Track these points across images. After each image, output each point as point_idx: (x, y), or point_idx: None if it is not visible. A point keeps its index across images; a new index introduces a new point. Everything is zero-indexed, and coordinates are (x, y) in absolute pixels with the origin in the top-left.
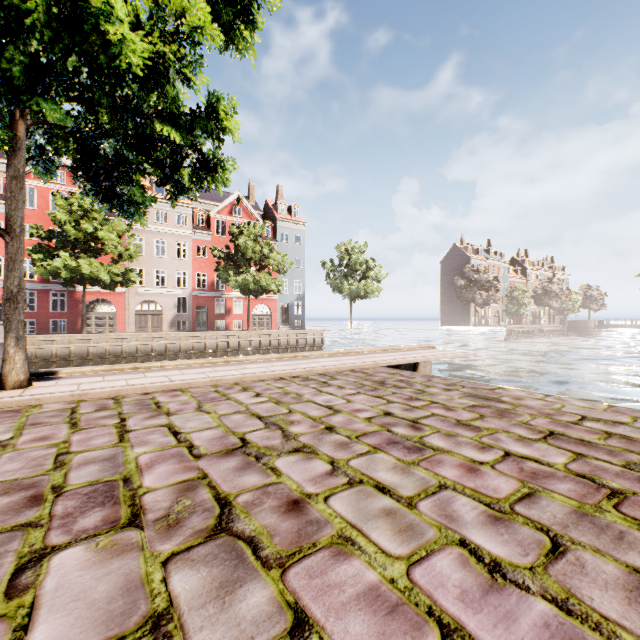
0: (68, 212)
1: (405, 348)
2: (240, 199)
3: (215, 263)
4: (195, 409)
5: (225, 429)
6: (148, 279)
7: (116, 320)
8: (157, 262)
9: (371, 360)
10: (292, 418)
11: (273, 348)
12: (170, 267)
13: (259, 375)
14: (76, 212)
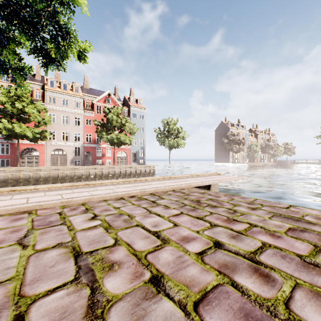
0: (7, 96)
1: (203, 174)
2: (110, 94)
3: (96, 129)
4: (16, 240)
5: (15, 287)
6: (58, 137)
7: (39, 159)
8: (63, 127)
9: (185, 183)
10: (114, 256)
11: (127, 175)
12: (71, 130)
13: (103, 196)
14: (12, 97)
